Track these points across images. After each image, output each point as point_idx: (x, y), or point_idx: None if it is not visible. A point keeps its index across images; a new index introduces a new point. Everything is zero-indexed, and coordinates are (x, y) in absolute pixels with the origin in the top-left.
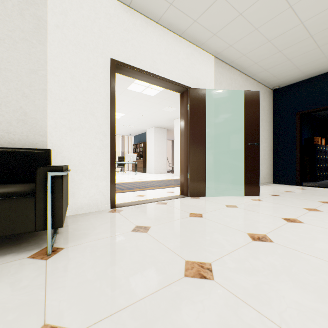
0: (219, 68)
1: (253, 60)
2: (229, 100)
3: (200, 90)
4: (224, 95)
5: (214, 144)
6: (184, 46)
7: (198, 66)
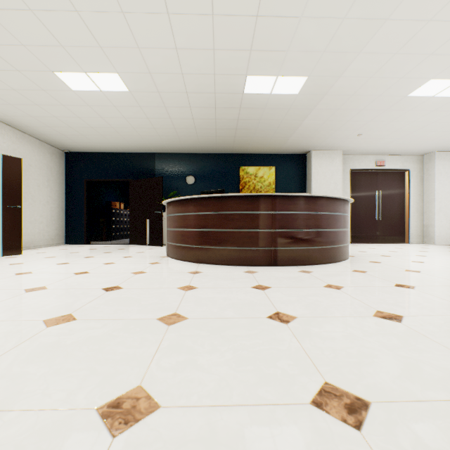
0: None
1: (24, 123)
2: None
3: None
4: None
5: None
6: None
7: None
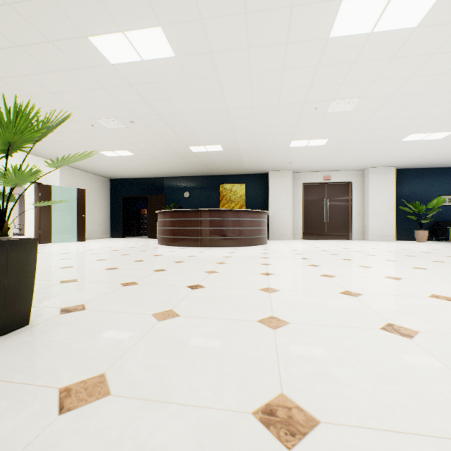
0: (64, 170)
1: (87, 168)
2: (72, 188)
3: (49, 186)
4: (68, 185)
5: (61, 214)
6: (38, 160)
7: (48, 170)
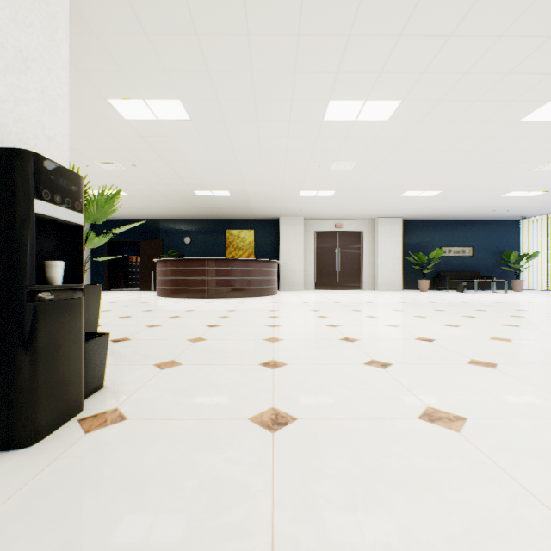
0: None
1: None
2: None
3: None
4: None
5: None
6: None
7: None
